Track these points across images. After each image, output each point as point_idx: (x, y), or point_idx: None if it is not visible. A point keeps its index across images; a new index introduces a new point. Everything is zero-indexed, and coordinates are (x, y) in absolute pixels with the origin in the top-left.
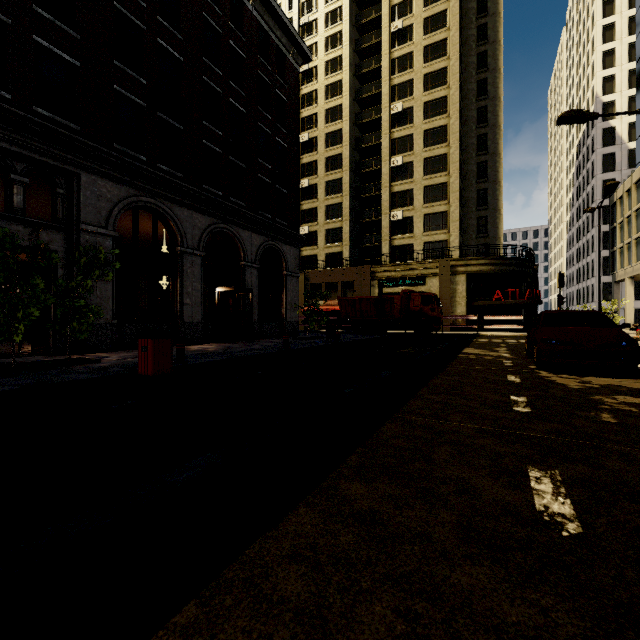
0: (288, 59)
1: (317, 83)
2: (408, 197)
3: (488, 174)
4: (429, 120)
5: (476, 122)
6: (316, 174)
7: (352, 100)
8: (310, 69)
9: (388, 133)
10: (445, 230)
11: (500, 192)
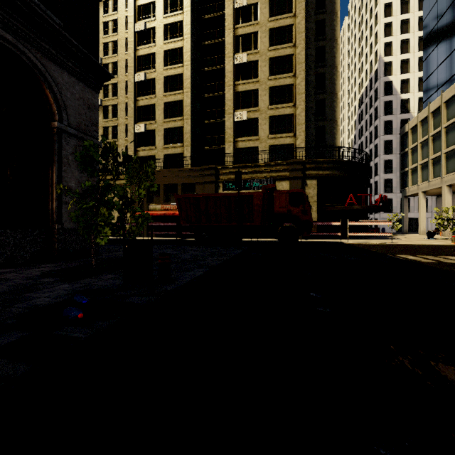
0: None
1: None
2: (253, 98)
3: (326, 85)
4: (275, 18)
5: (315, 34)
6: (154, 68)
7: None
8: None
9: (232, 28)
10: (291, 133)
11: (337, 103)
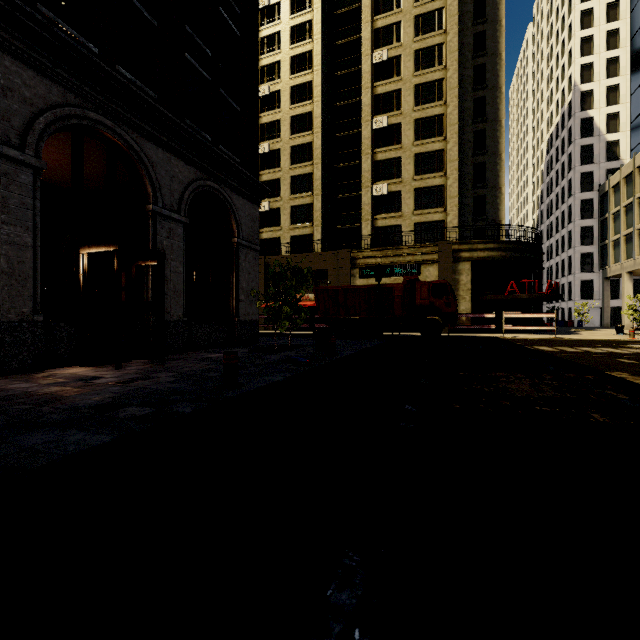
0: None
1: (280, 23)
2: (395, 167)
3: (487, 145)
4: (421, 72)
5: (473, 83)
6: (279, 137)
7: (324, 47)
8: (271, 6)
9: (370, 87)
10: (441, 208)
11: (501, 167)
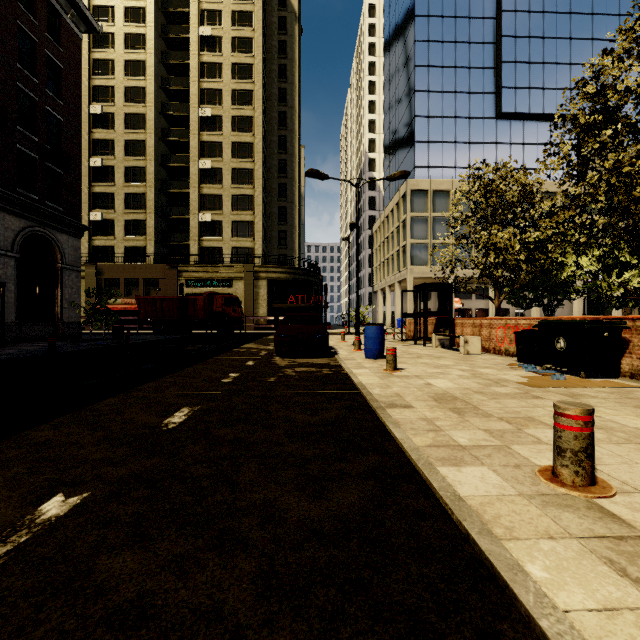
0: (65, 20)
1: (114, 53)
2: (217, 201)
3: (287, 195)
4: (237, 134)
5: (278, 147)
6: (113, 155)
7: (158, 87)
8: (105, 33)
9: (197, 134)
10: (251, 238)
11: (296, 212)
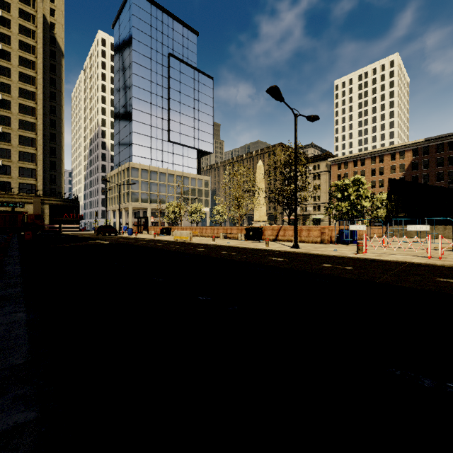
0: None
1: None
2: (7, 153)
3: (56, 154)
4: (23, 115)
5: (50, 125)
6: None
7: None
8: None
9: None
10: (34, 179)
11: (63, 165)
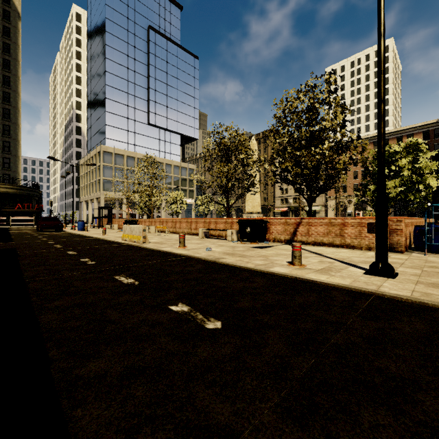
0: None
1: None
2: None
3: (11, 134)
4: None
5: (2, 99)
6: None
7: None
8: None
9: None
10: None
11: (19, 147)
